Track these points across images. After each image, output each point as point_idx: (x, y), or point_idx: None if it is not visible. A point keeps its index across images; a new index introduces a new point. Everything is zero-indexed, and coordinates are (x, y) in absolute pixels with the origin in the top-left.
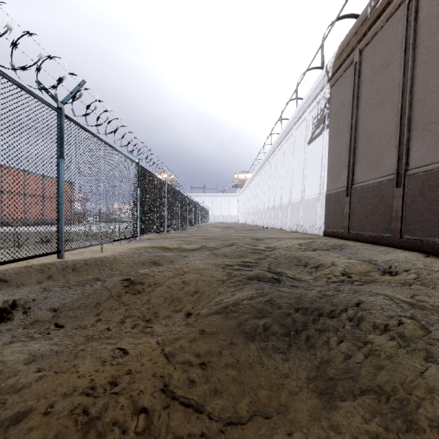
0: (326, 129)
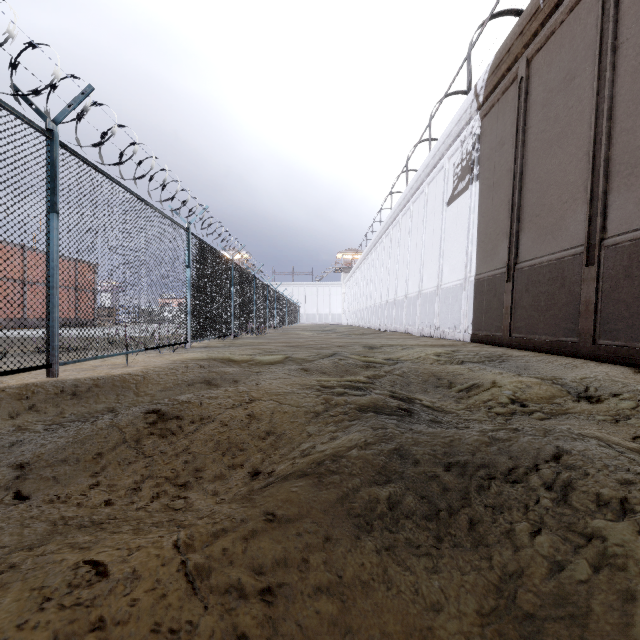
0: (474, 181)
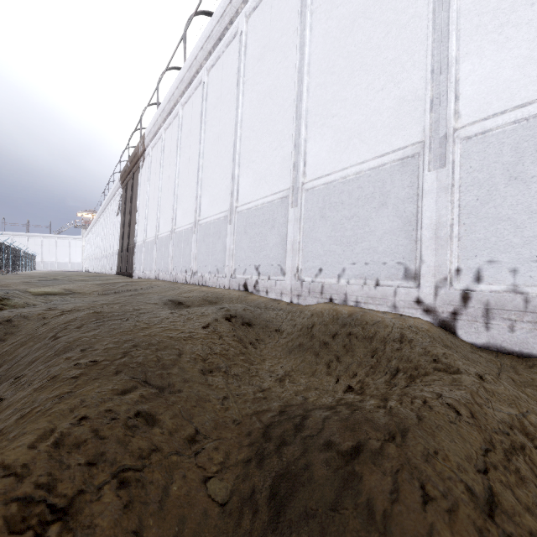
0: (120, 212)
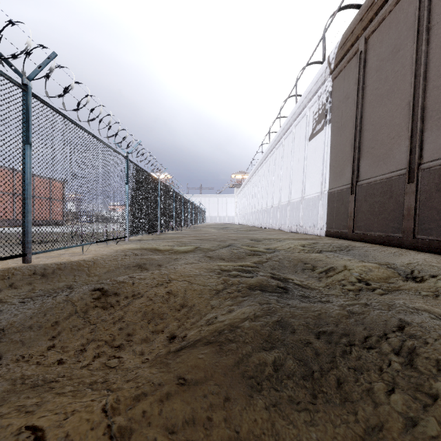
0: (328, 124)
